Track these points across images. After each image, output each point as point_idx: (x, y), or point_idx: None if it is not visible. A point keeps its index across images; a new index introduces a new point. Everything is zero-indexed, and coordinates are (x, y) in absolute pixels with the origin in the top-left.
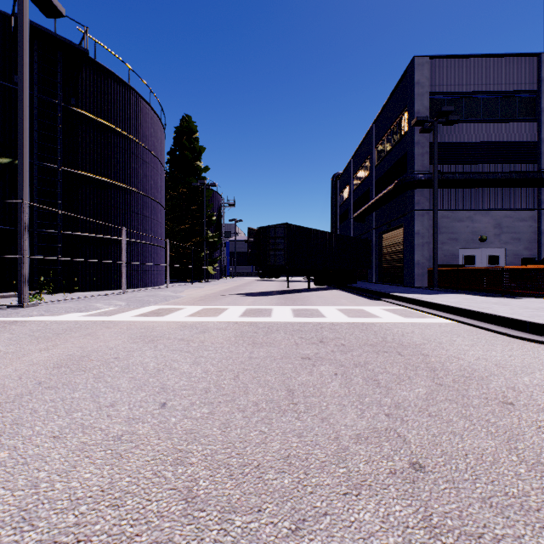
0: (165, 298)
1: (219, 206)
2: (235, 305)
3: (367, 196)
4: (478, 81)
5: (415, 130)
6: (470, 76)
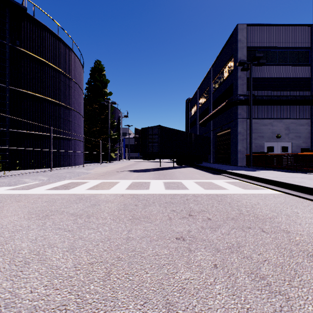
0: (78, 174)
1: (118, 116)
2: (124, 179)
3: (207, 111)
4: (276, 40)
5: (238, 69)
6: (271, 37)
